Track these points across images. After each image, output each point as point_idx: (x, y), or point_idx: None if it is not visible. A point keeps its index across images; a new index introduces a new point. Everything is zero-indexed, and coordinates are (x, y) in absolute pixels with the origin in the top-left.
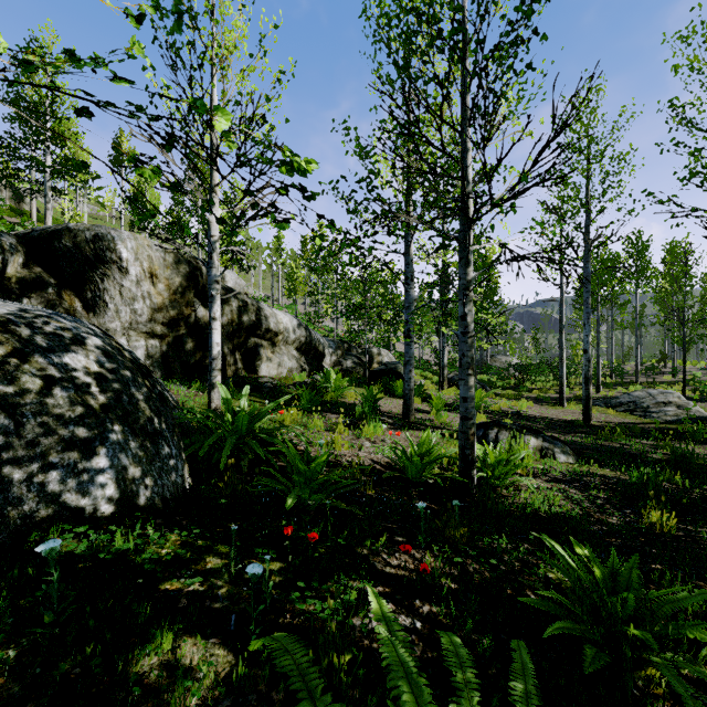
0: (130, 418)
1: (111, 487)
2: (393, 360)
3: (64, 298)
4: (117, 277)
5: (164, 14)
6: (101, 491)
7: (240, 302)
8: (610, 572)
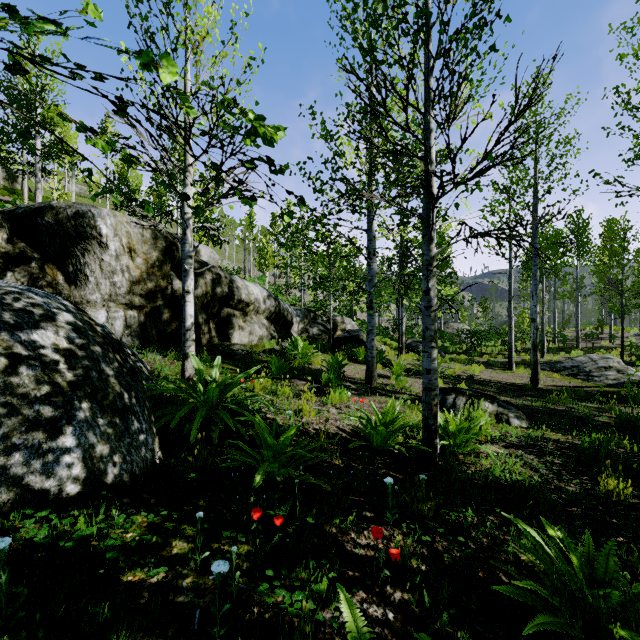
0: (99, 394)
1: (77, 467)
2: (356, 328)
3: (47, 272)
4: (97, 252)
5: (138, 0)
6: (66, 470)
7: (214, 274)
8: (585, 558)
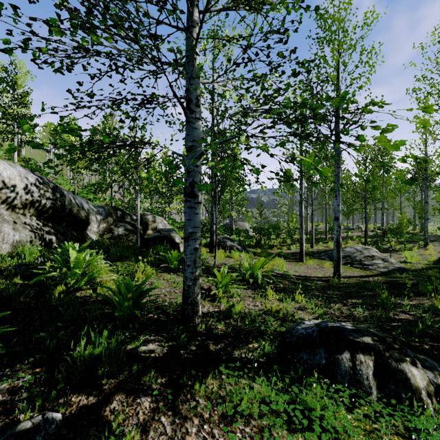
0: None
1: None
2: (167, 226)
3: None
4: None
5: None
6: None
7: None
8: None
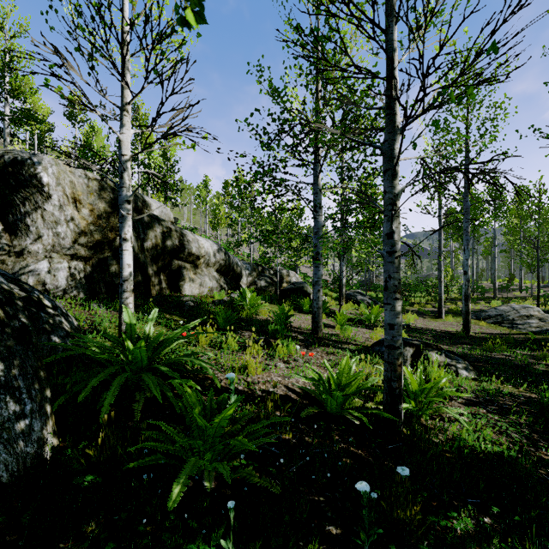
0: None
1: None
2: (300, 280)
3: None
4: (39, 201)
5: None
6: None
7: (164, 228)
8: None
